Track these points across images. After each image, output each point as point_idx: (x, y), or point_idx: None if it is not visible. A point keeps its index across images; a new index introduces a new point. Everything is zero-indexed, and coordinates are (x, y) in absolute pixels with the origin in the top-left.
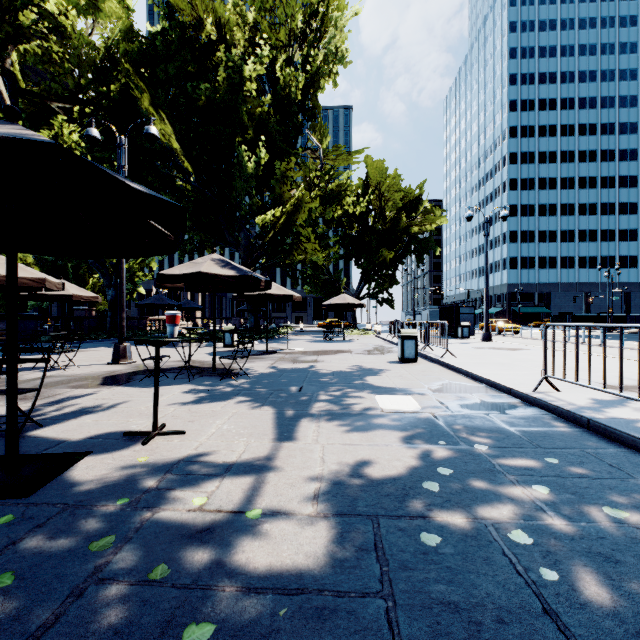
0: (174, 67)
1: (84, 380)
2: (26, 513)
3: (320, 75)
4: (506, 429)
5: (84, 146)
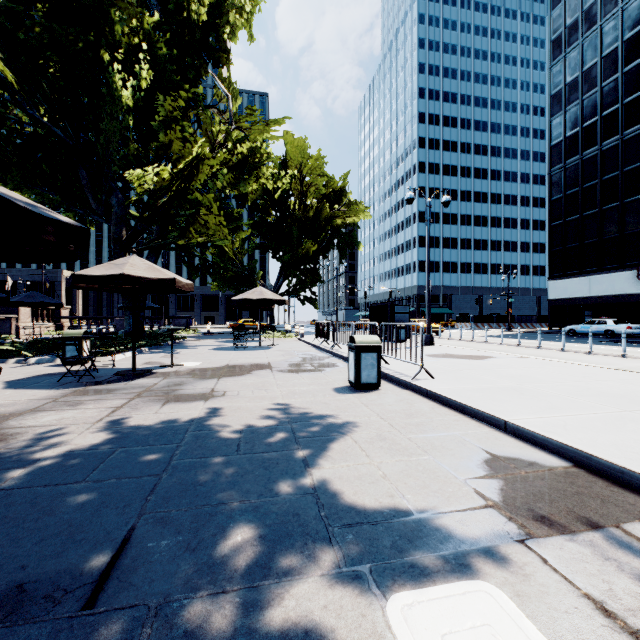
0: None
1: None
2: None
3: (229, 7)
4: None
5: None
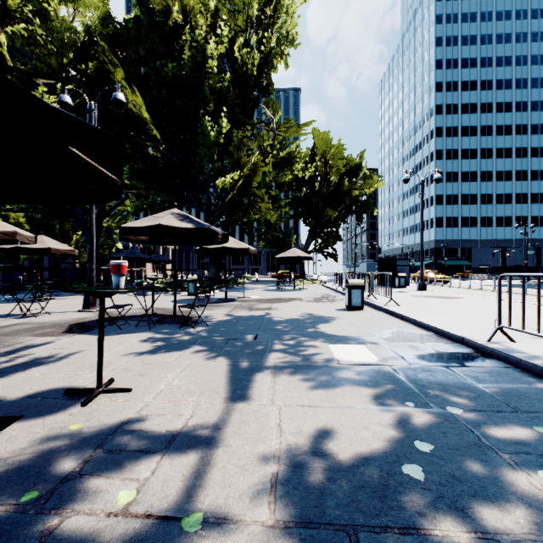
0: (145, 48)
1: (50, 328)
2: None
3: (273, 56)
4: (473, 386)
5: None
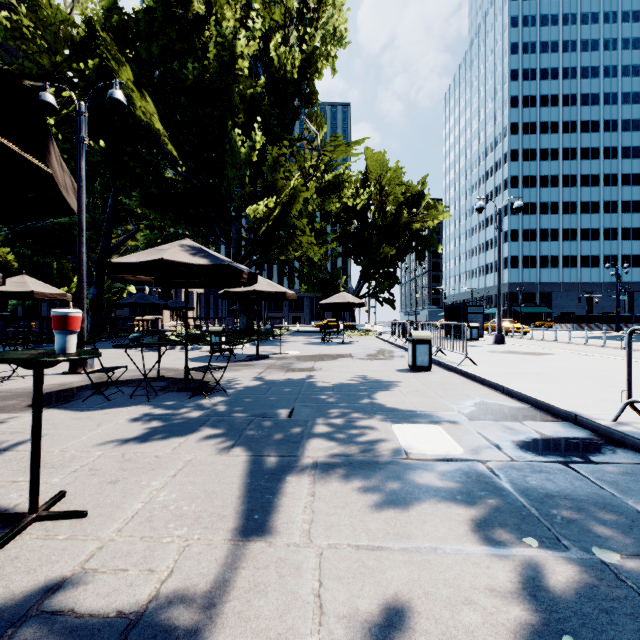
0: (159, 46)
1: (14, 398)
2: None
3: (317, 58)
4: (618, 501)
5: (59, 130)
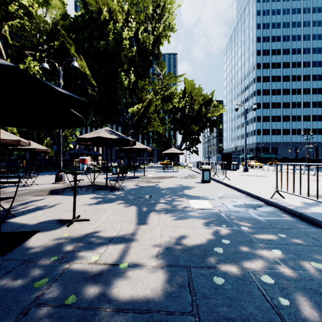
0: (87, 33)
1: (40, 192)
2: (2, 265)
3: (161, 37)
4: (257, 218)
5: (41, 73)
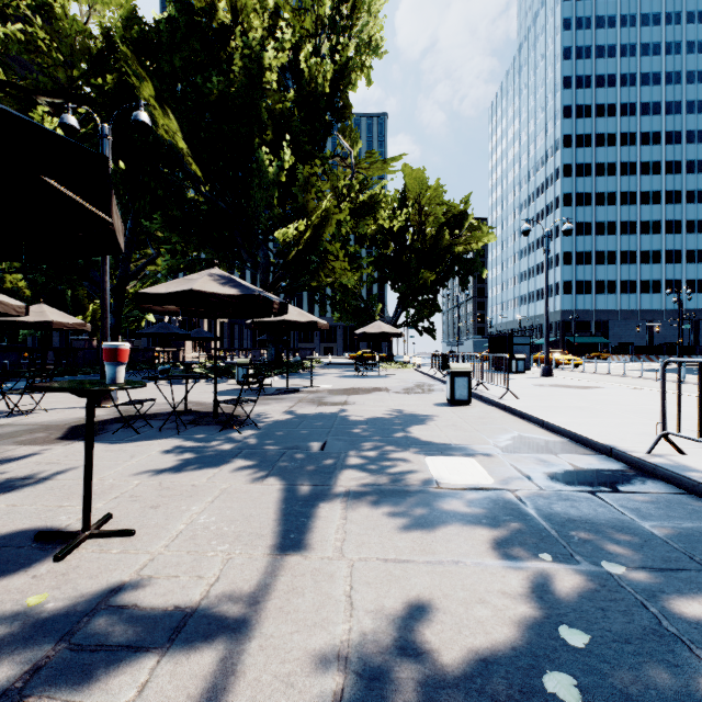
0: (182, 58)
1: (42, 431)
2: None
3: (351, 69)
4: (636, 524)
5: None
